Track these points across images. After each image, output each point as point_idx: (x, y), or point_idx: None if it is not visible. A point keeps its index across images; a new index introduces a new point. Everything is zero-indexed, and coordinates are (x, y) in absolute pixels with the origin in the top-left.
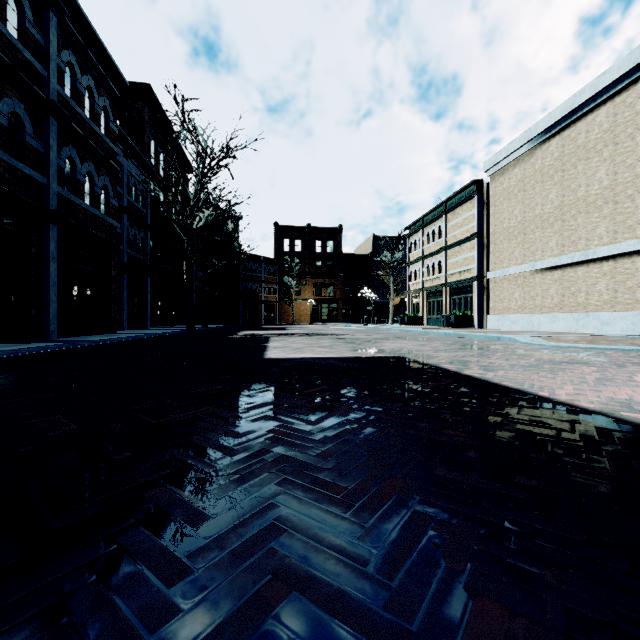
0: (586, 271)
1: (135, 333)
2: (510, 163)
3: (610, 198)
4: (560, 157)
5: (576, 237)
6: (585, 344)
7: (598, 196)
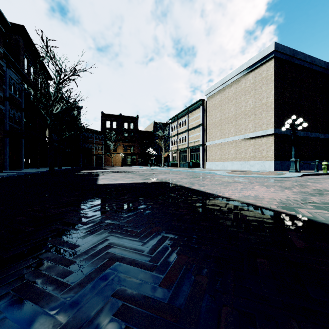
0: (245, 143)
1: (15, 172)
2: (215, 93)
3: (253, 112)
4: (235, 93)
5: (241, 128)
6: (242, 175)
7: (249, 111)
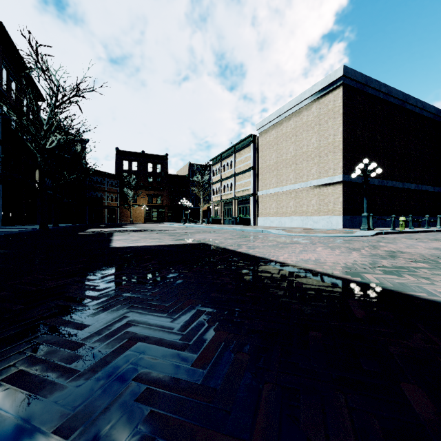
0: (307, 193)
1: None
2: (270, 127)
3: (317, 154)
4: (295, 127)
5: (302, 174)
6: (303, 233)
7: (312, 152)
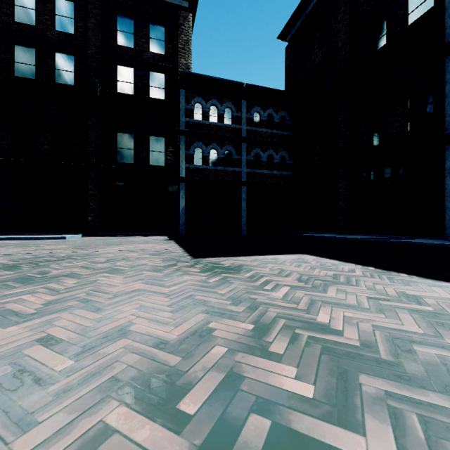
0: None
1: None
2: None
3: None
4: None
5: None
6: None
7: None
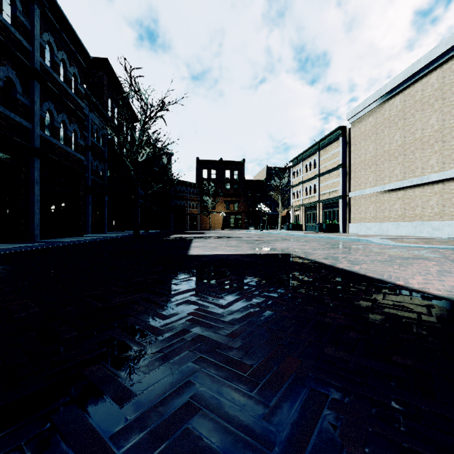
0: (422, 191)
1: (96, 236)
2: (366, 114)
3: (439, 138)
4: (402, 109)
5: (414, 167)
6: (423, 244)
7: (431, 137)
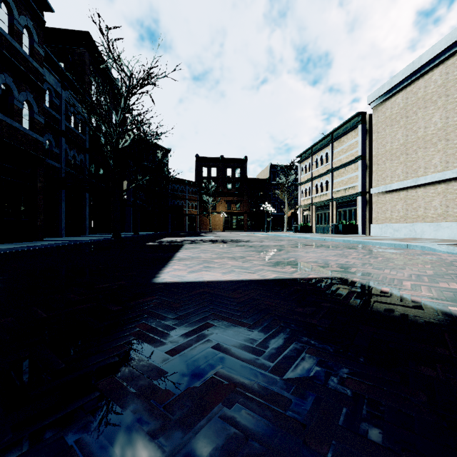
0: None
1: (61, 240)
2: (392, 95)
3: None
4: (444, 83)
5: None
6: None
7: None
